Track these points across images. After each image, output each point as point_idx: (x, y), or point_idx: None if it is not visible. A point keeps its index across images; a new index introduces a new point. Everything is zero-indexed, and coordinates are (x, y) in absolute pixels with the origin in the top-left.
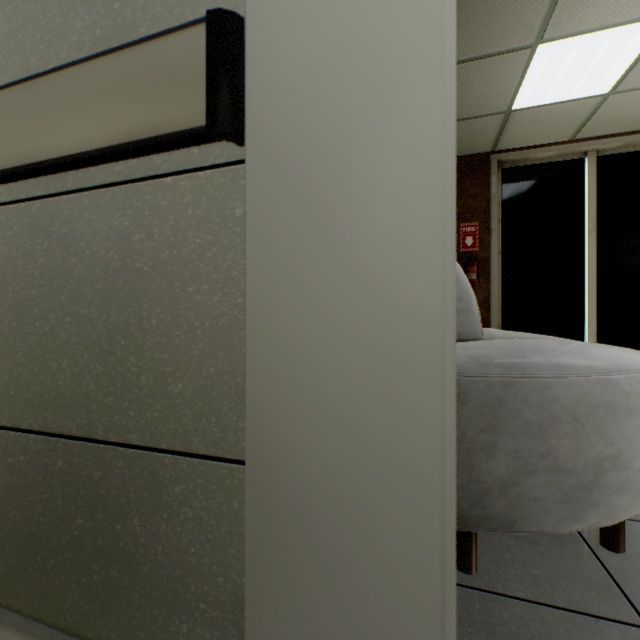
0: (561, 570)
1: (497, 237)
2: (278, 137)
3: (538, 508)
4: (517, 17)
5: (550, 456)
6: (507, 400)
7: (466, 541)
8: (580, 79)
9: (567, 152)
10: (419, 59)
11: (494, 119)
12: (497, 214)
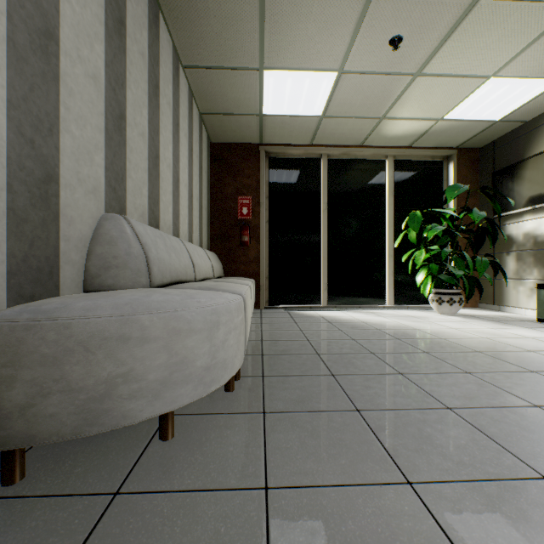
0: (103, 464)
1: (266, 209)
2: None
3: (55, 421)
4: (240, 44)
5: (65, 380)
6: (27, 339)
7: (5, 459)
8: (301, 102)
9: (310, 153)
10: None
11: (253, 119)
12: (266, 192)
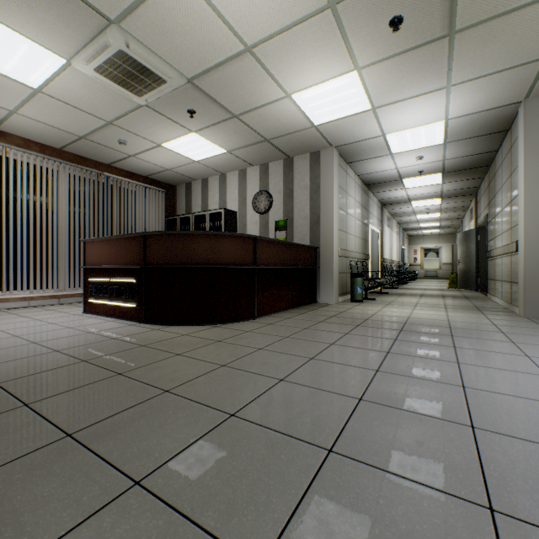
0: None
1: None
2: (518, 252)
3: None
4: None
5: None
6: None
7: None
8: None
9: None
10: (521, 247)
11: None
12: None
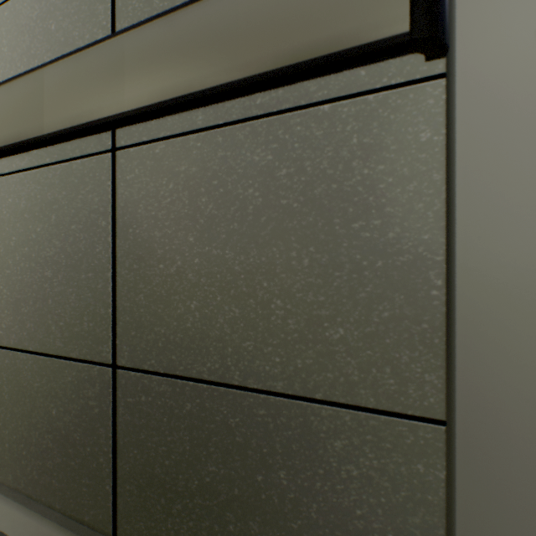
0: None
1: None
2: (508, 37)
3: None
4: None
5: None
6: None
7: None
8: None
9: None
10: None
11: None
12: None
